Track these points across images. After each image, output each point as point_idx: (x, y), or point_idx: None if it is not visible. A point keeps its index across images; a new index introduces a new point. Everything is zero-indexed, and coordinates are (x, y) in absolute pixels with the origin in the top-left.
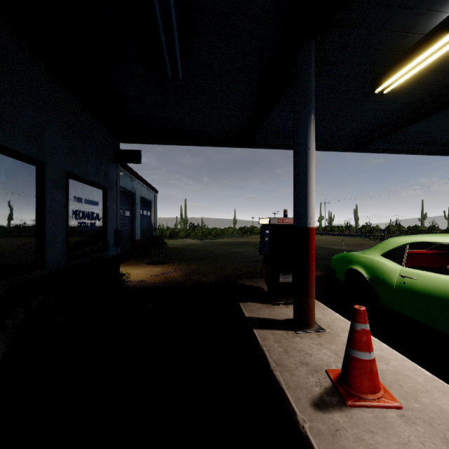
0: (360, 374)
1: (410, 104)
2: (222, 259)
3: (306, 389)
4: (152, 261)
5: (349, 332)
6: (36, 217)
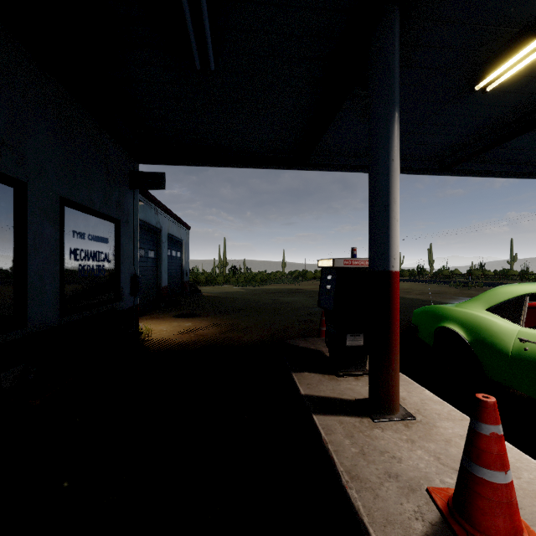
0: (491, 507)
1: (518, 109)
2: (269, 311)
3: (401, 526)
4: (181, 313)
5: (469, 437)
6: (13, 257)
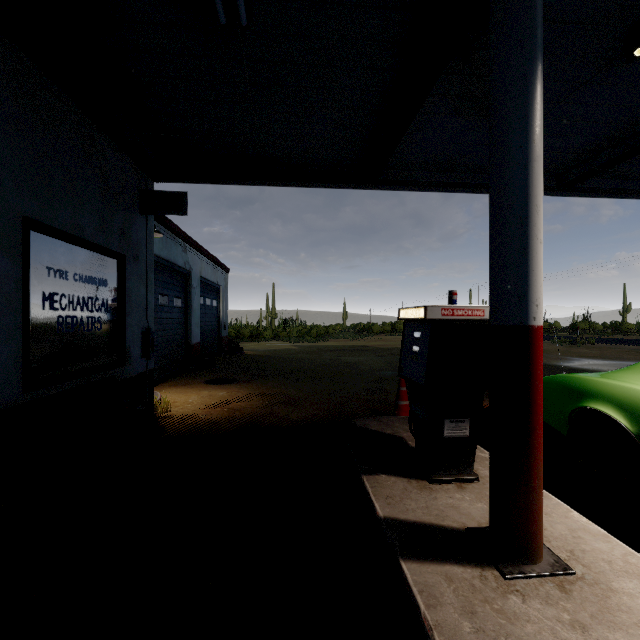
0: None
1: None
2: (327, 375)
3: None
4: (215, 378)
5: None
6: None
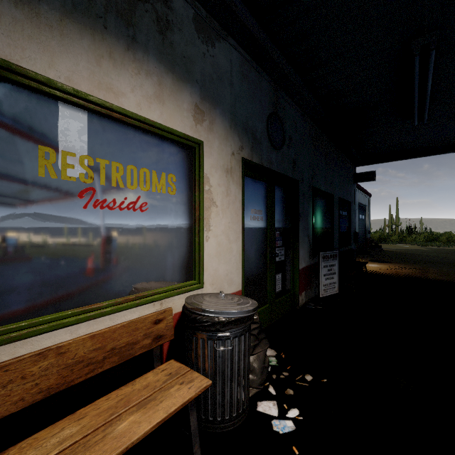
0: None
1: None
2: None
3: None
4: (374, 259)
5: None
6: (330, 223)
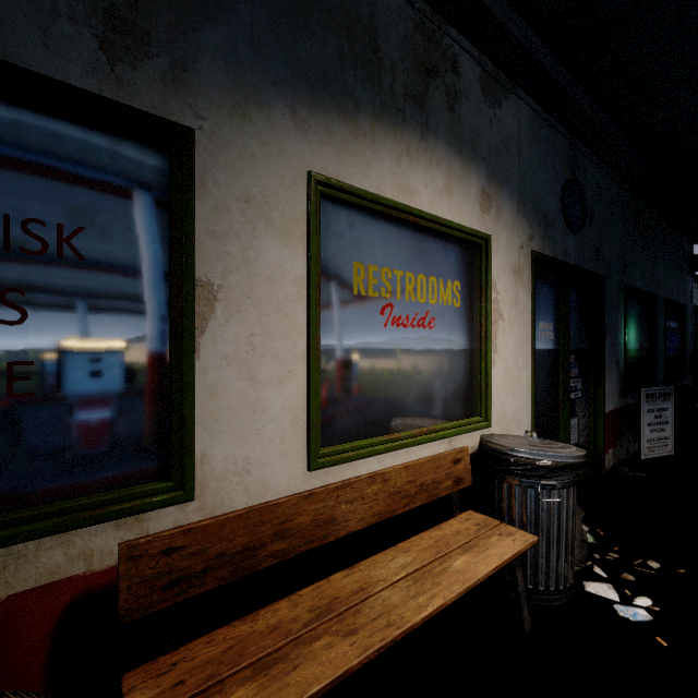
0: None
1: None
2: None
3: None
4: None
5: None
6: (650, 342)
